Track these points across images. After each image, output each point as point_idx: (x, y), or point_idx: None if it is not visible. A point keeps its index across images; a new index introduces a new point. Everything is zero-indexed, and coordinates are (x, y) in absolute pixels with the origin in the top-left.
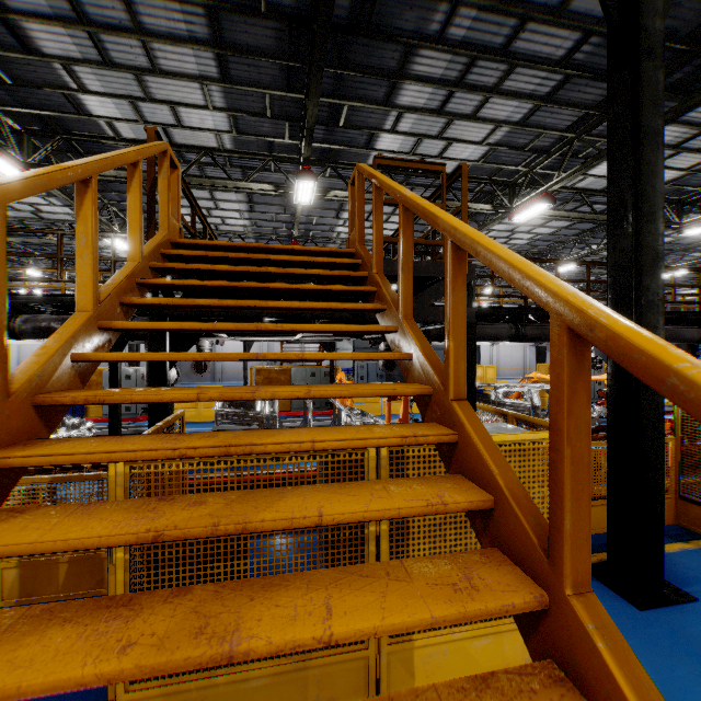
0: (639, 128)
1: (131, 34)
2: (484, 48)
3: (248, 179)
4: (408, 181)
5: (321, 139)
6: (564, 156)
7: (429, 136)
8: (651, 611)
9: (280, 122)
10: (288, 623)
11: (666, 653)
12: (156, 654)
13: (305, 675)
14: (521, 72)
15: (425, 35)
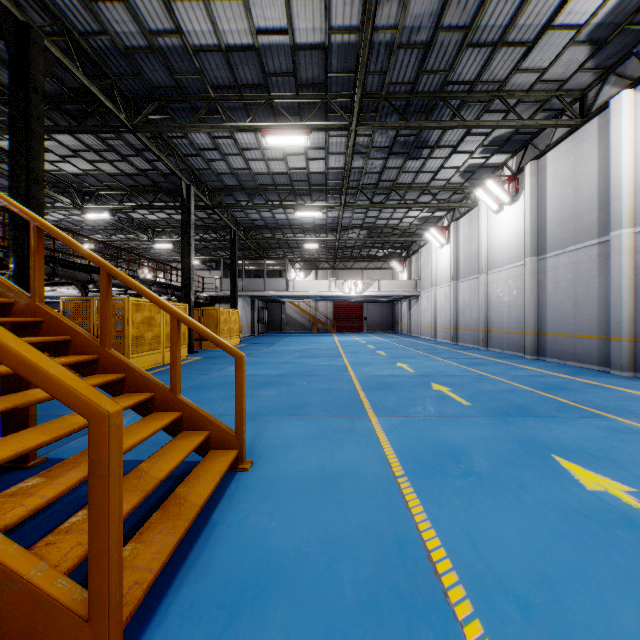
0: (30, 128)
1: None
2: None
3: None
4: None
5: None
6: None
7: None
8: None
9: None
10: None
11: None
12: None
13: None
14: None
15: None
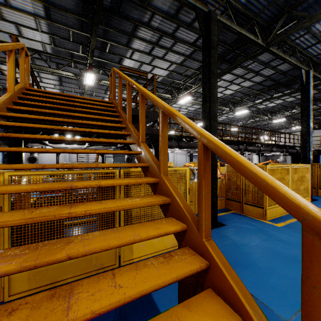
0: (210, 71)
1: None
2: (165, 32)
3: (59, 69)
4: (137, 81)
5: (97, 56)
6: (196, 79)
7: (145, 63)
8: (212, 229)
9: (77, 44)
10: (88, 182)
11: (214, 238)
12: (49, 185)
13: (91, 257)
14: (179, 45)
15: (142, 22)
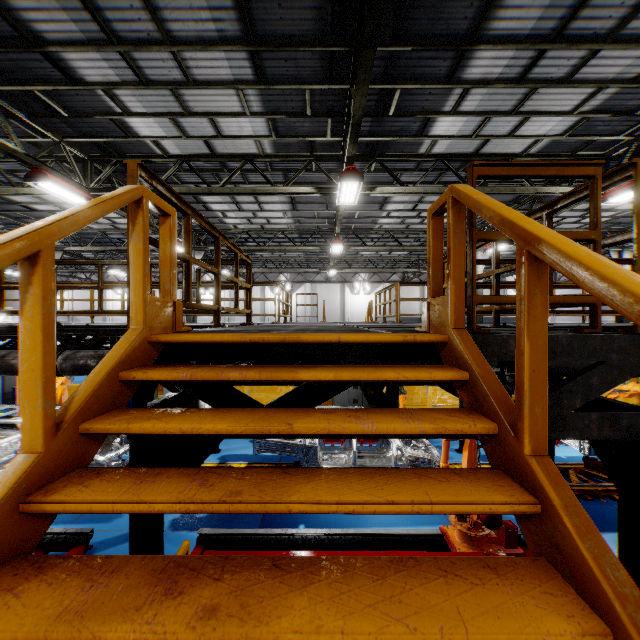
0: None
1: (161, 45)
2: None
3: (288, 183)
4: (464, 166)
5: (366, 132)
6: None
7: (501, 112)
8: None
9: (322, 119)
10: None
11: None
12: None
13: None
14: None
15: None
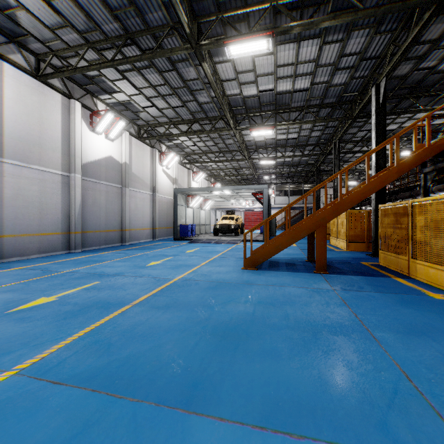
0: None
1: None
2: None
3: None
4: None
5: None
6: None
7: None
8: None
9: None
10: None
11: None
12: None
13: (398, 260)
14: None
15: None
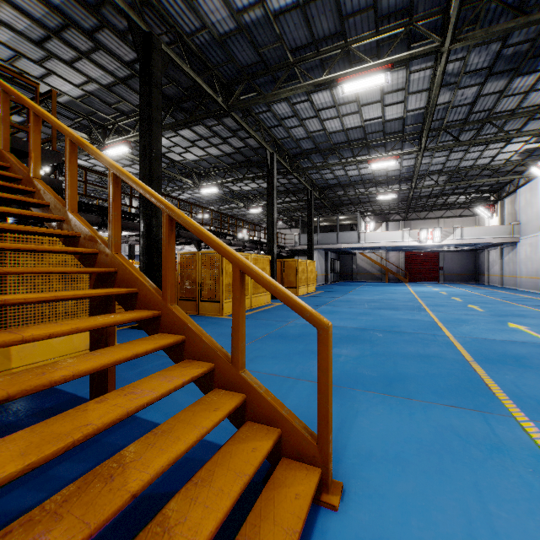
0: (151, 116)
1: None
2: (76, 23)
3: None
4: None
5: None
6: (137, 122)
7: (29, 58)
8: None
9: None
10: None
11: None
12: None
13: None
14: (104, 55)
15: None
